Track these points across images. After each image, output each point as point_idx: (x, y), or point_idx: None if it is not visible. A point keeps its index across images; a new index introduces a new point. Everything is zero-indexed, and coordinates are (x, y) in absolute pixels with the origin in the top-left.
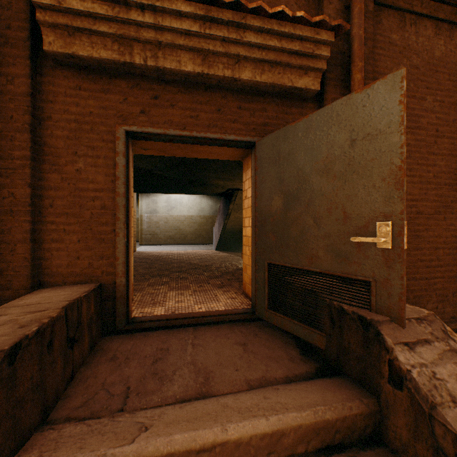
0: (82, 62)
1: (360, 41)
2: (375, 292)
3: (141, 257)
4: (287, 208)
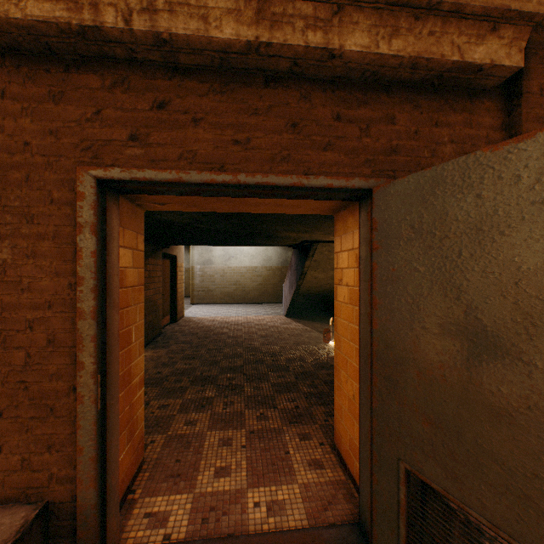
0: None
1: None
2: None
3: (187, 330)
4: (472, 365)
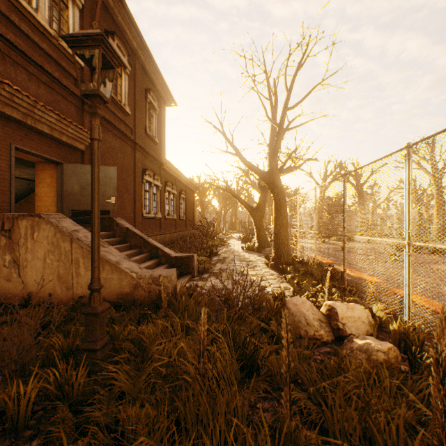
0: (2, 113)
1: None
2: (111, 212)
3: None
4: (82, 191)
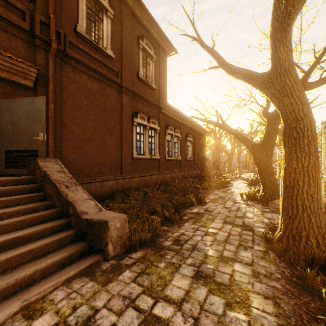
0: None
1: (52, 74)
2: (40, 152)
3: None
4: (14, 129)
